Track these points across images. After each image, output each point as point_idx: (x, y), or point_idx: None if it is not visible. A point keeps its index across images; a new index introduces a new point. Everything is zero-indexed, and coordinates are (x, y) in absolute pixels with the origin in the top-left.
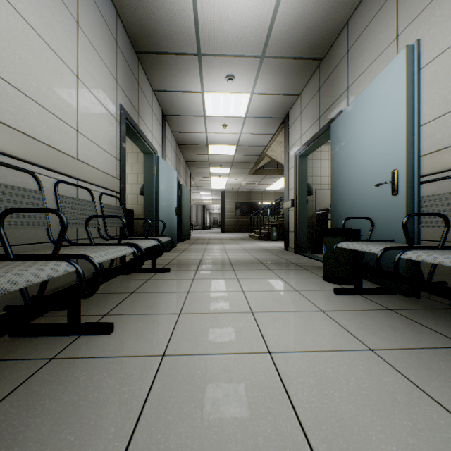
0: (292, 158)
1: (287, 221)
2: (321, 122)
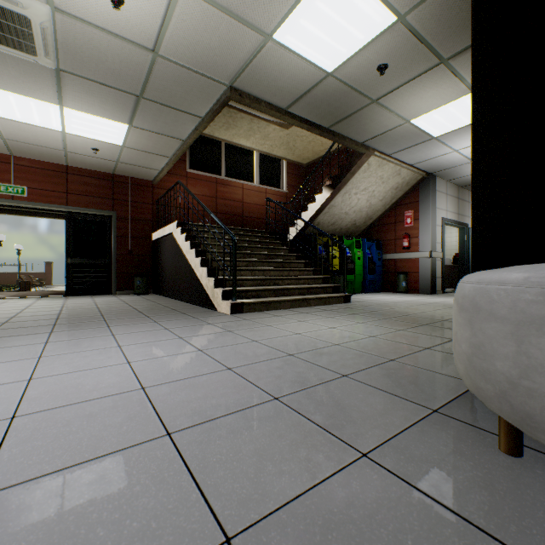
0: (439, 218)
1: (435, 269)
2: (459, 218)
